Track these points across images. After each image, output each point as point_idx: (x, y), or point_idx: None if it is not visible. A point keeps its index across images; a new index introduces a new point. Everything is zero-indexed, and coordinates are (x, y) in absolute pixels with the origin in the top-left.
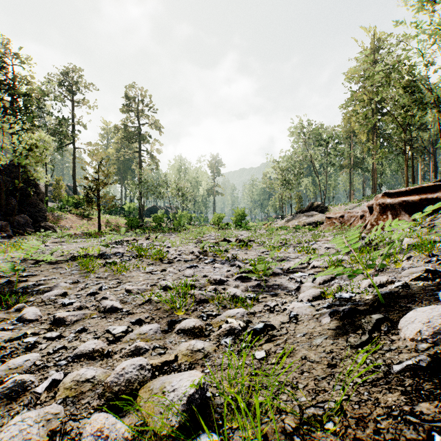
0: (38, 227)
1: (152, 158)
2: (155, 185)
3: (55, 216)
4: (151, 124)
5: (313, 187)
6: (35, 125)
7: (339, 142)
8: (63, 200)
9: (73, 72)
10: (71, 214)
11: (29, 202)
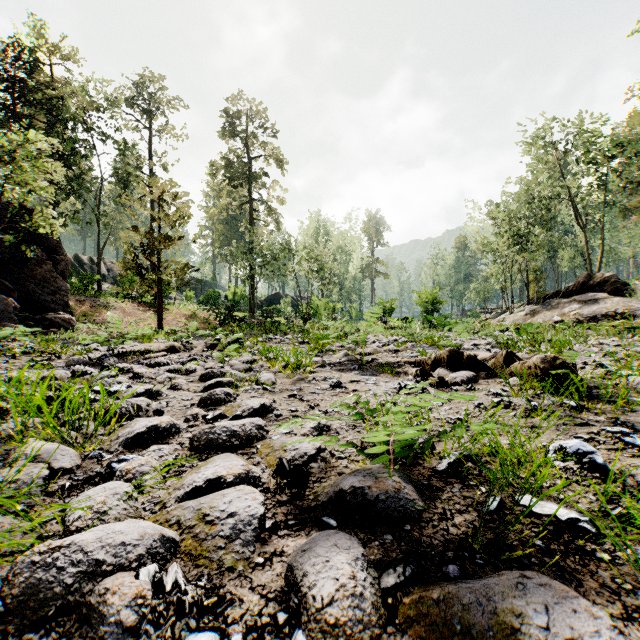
0: (41, 321)
1: (270, 211)
2: (273, 253)
3: (96, 304)
4: (270, 156)
5: (569, 251)
6: (77, 154)
7: (623, 163)
8: (125, 280)
9: (150, 81)
10: (129, 302)
11: (36, 275)
